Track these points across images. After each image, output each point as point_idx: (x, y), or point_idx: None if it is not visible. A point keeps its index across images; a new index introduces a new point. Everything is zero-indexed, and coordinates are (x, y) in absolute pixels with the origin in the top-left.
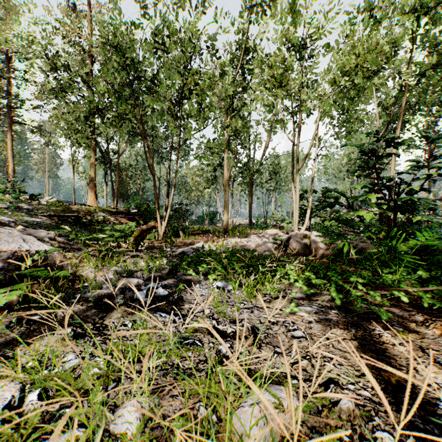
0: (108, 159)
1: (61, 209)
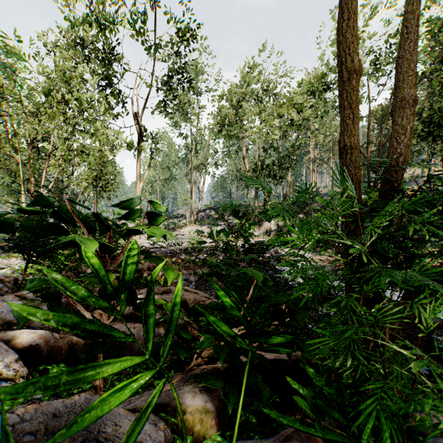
0: None
1: None
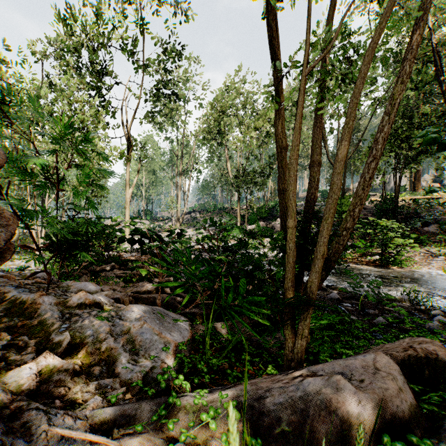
0: None
1: None
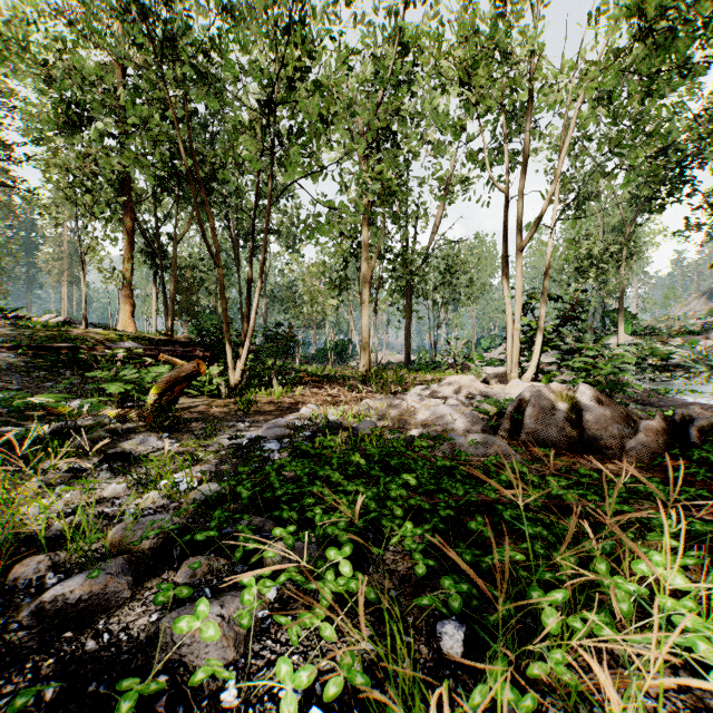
0: (157, 248)
1: (47, 335)
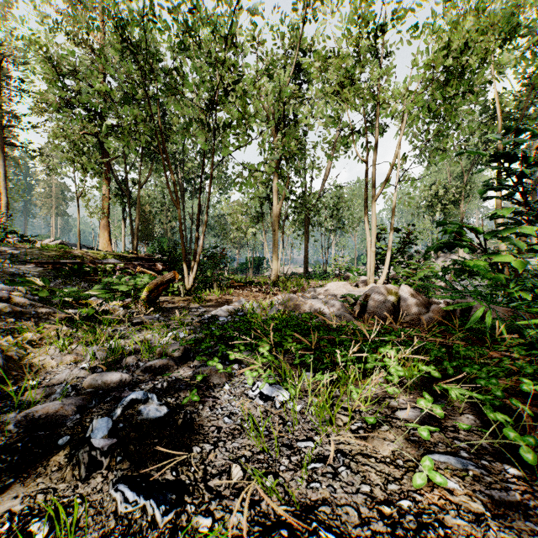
0: (126, 191)
1: (58, 254)
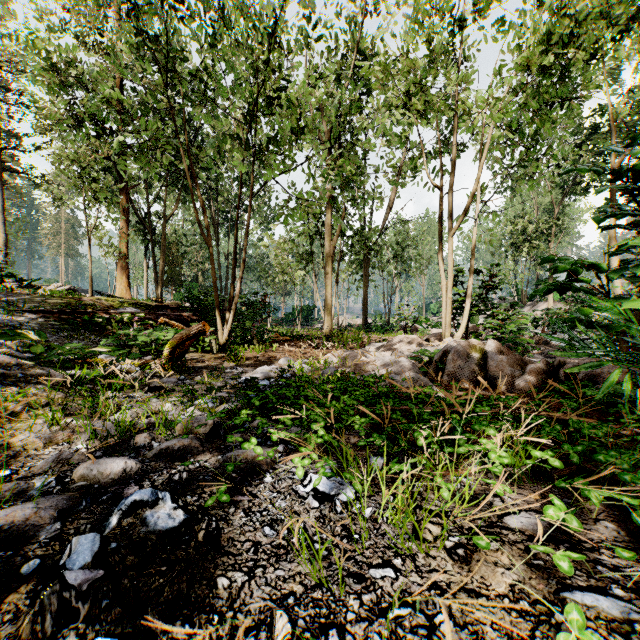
0: (149, 226)
1: (64, 302)
